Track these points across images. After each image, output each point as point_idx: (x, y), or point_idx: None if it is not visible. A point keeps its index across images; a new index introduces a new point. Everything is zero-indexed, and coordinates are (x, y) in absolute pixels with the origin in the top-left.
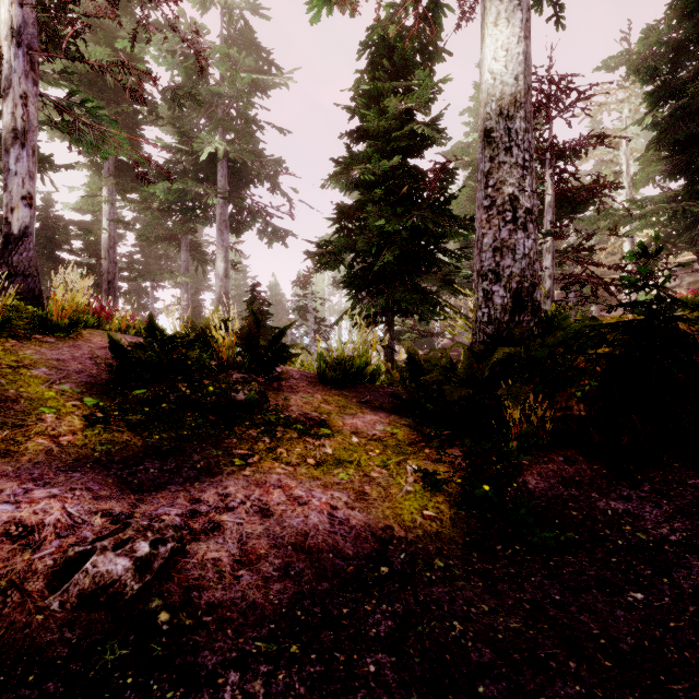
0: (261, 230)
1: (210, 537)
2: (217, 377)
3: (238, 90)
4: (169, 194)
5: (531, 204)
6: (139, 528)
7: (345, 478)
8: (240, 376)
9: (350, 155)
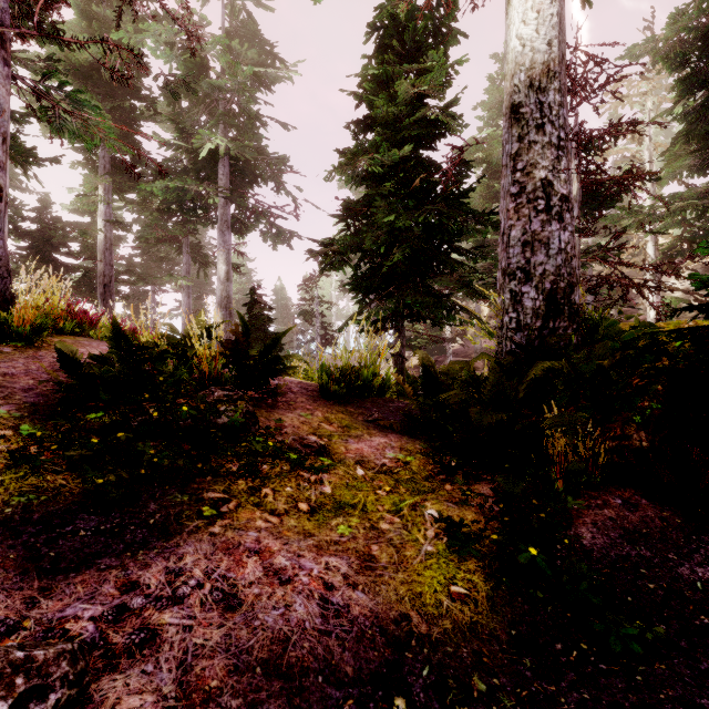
0: (264, 231)
1: (134, 662)
2: (195, 395)
3: (239, 82)
4: (167, 193)
5: (567, 190)
6: (4, 668)
7: (346, 534)
8: (224, 393)
9: (356, 144)
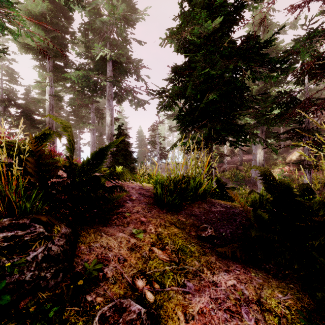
0: (130, 99)
1: None
2: None
3: (115, 17)
4: (79, 79)
5: None
6: None
7: None
8: (4, 236)
9: (182, 16)
